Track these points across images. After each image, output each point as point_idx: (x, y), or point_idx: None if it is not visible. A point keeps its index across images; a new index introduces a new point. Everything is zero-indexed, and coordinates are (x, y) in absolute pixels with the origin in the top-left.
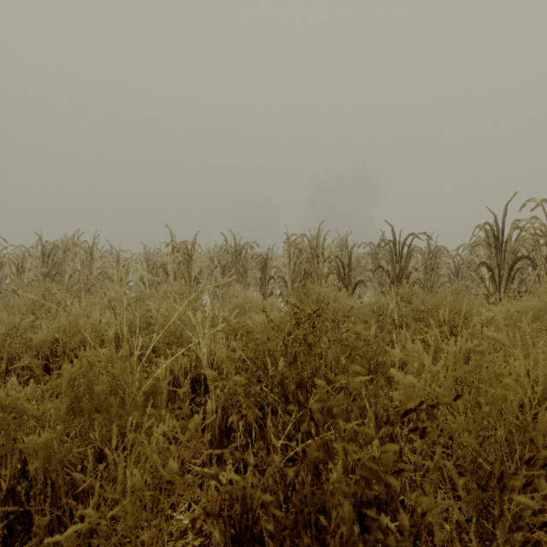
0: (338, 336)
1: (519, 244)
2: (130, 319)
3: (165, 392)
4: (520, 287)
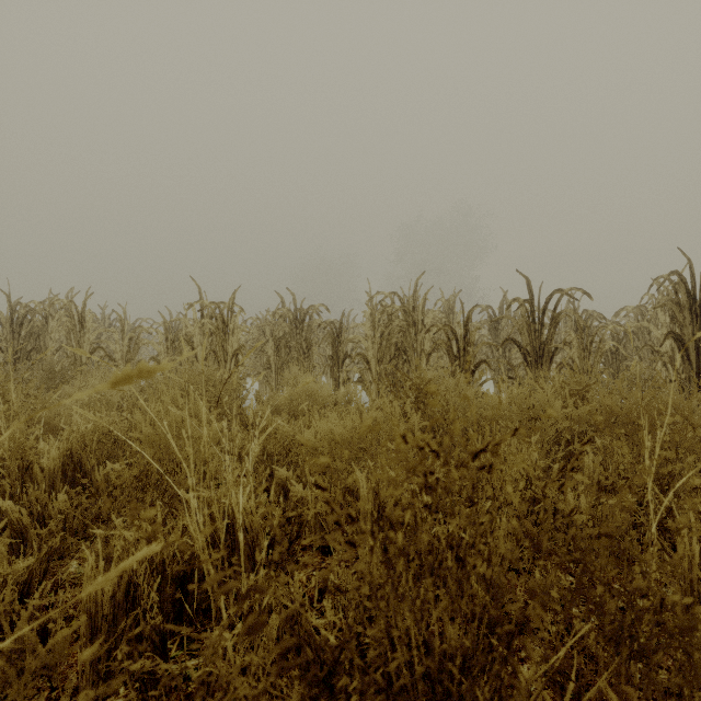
0: (510, 496)
1: None
2: (101, 428)
3: None
4: None
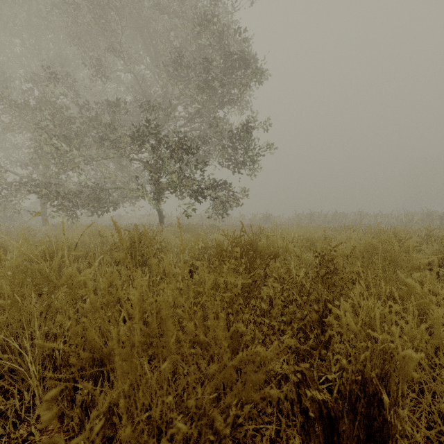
0: None
1: None
2: None
3: None
4: None
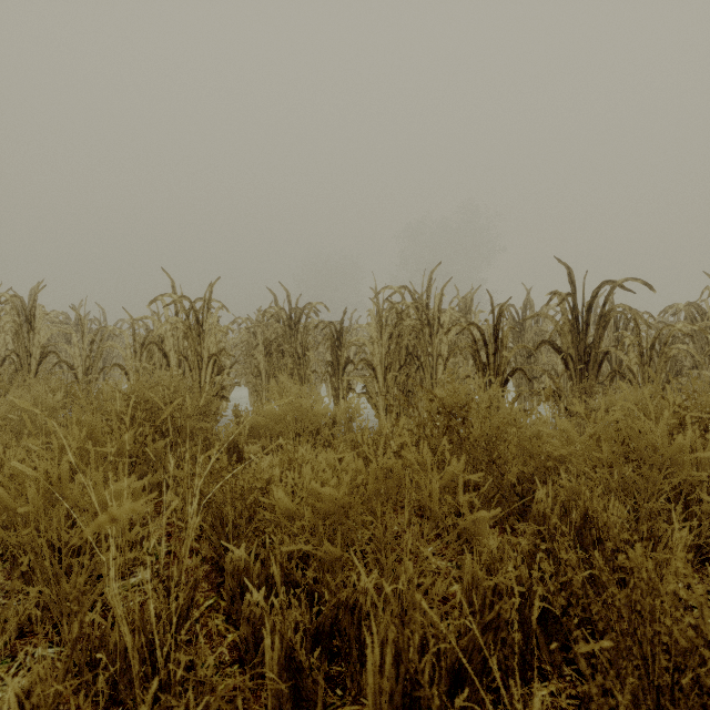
0: None
1: None
2: None
3: None
4: None
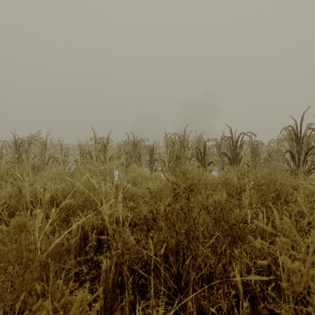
0: (205, 203)
1: (311, 138)
2: (62, 187)
3: (52, 269)
4: (312, 166)
